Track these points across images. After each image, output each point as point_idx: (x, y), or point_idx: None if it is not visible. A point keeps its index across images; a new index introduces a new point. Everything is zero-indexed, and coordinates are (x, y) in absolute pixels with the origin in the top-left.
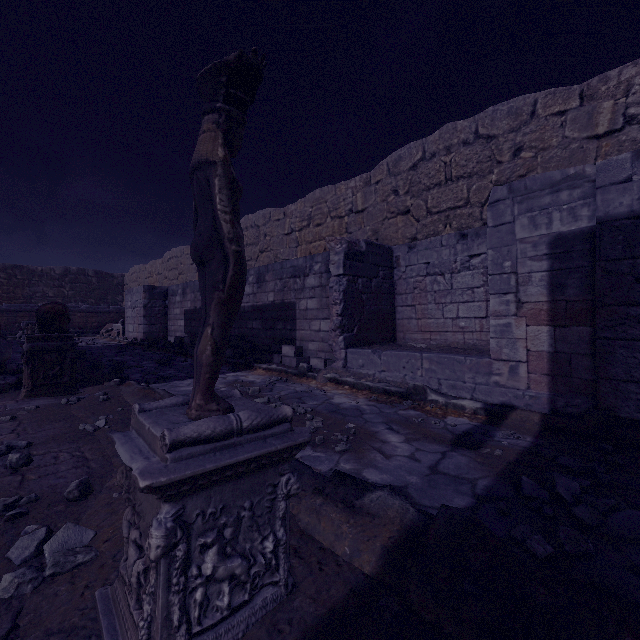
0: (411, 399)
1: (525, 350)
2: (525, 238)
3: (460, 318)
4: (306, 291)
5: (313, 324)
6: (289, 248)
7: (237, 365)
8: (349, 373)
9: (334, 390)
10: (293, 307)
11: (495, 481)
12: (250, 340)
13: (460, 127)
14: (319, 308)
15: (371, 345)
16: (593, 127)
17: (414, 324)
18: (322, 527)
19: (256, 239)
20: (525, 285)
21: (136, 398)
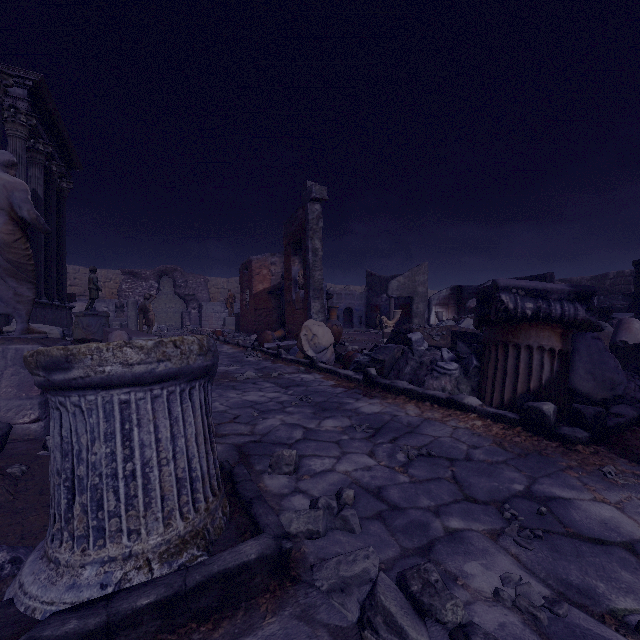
0: None
1: None
2: None
3: None
4: None
5: None
6: None
7: None
8: None
9: None
10: None
11: None
12: None
13: None
14: None
15: None
16: None
17: None
18: None
19: None
20: None
21: None
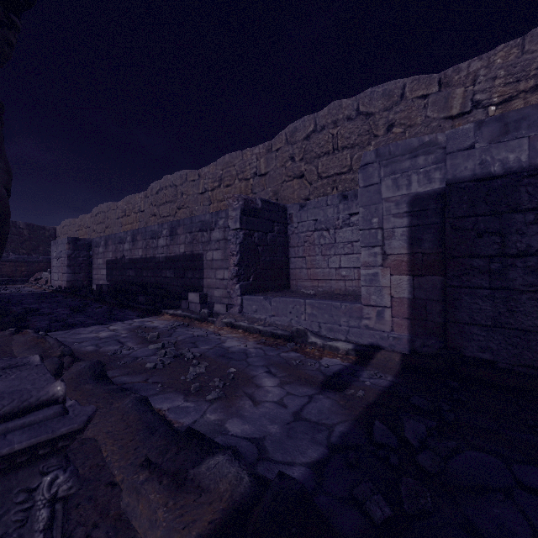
0: (294, 341)
1: (389, 297)
2: (389, 197)
3: (342, 268)
4: (212, 243)
5: (218, 273)
6: (203, 206)
7: (147, 311)
8: (244, 318)
9: (229, 334)
10: (201, 258)
11: (352, 426)
12: (164, 287)
13: (345, 104)
14: (223, 259)
15: (266, 292)
16: (448, 109)
17: (305, 273)
18: (140, 510)
19: (174, 197)
20: (389, 239)
21: (24, 348)
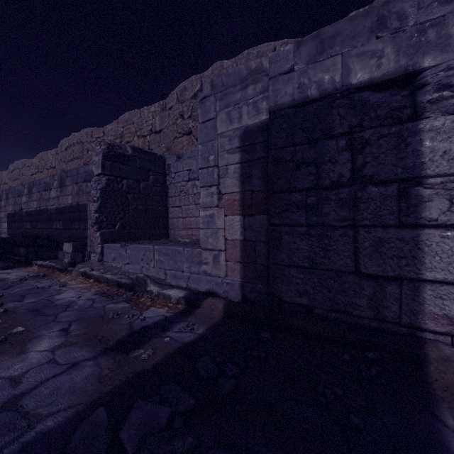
0: (134, 290)
1: (224, 239)
2: (224, 132)
3: None
4: None
5: None
6: None
7: (20, 262)
8: (103, 266)
9: (77, 284)
10: (85, 208)
11: (73, 416)
12: (55, 239)
13: (226, 65)
14: None
15: (138, 240)
16: None
17: (181, 222)
18: None
19: (80, 153)
20: (224, 177)
21: None
